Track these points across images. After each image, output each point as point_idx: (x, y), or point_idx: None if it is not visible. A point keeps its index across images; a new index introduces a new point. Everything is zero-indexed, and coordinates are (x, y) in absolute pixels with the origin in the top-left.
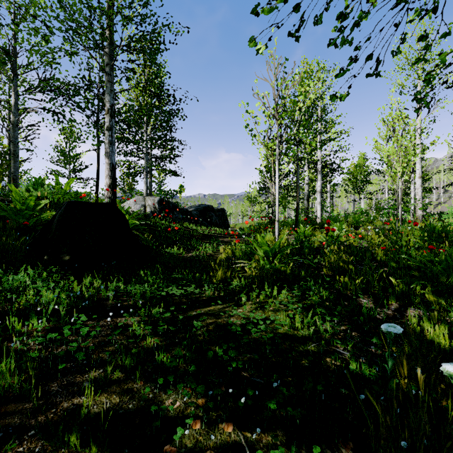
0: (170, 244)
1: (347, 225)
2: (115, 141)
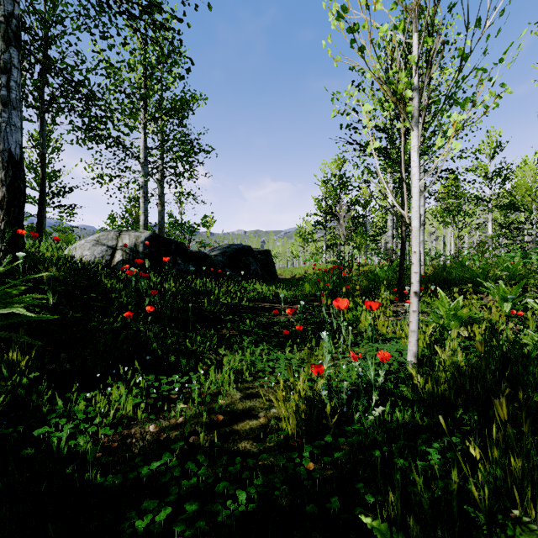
0: (120, 362)
1: (509, 285)
2: (19, 102)
